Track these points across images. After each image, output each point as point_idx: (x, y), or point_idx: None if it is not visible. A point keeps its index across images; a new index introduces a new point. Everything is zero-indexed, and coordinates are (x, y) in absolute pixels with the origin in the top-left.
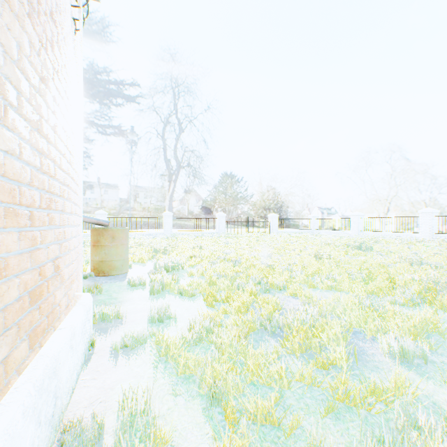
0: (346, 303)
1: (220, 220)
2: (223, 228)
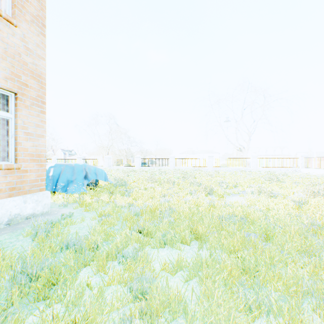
0: None
1: None
2: None
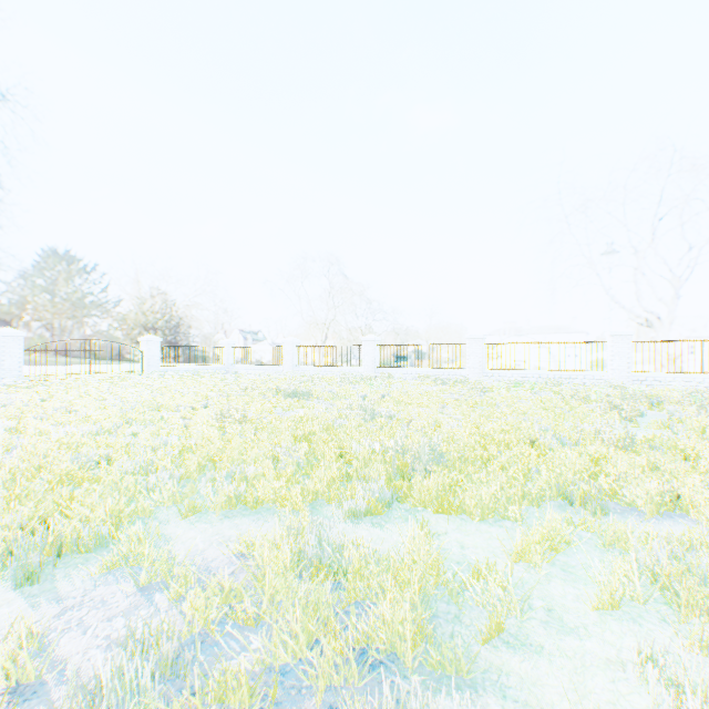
0: (266, 566)
1: (6, 346)
2: (16, 364)
